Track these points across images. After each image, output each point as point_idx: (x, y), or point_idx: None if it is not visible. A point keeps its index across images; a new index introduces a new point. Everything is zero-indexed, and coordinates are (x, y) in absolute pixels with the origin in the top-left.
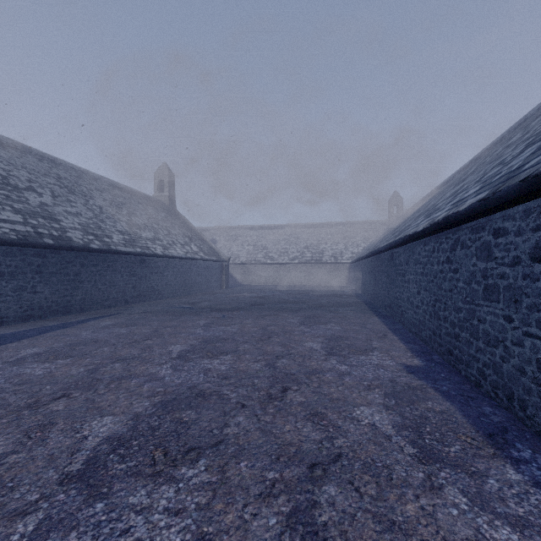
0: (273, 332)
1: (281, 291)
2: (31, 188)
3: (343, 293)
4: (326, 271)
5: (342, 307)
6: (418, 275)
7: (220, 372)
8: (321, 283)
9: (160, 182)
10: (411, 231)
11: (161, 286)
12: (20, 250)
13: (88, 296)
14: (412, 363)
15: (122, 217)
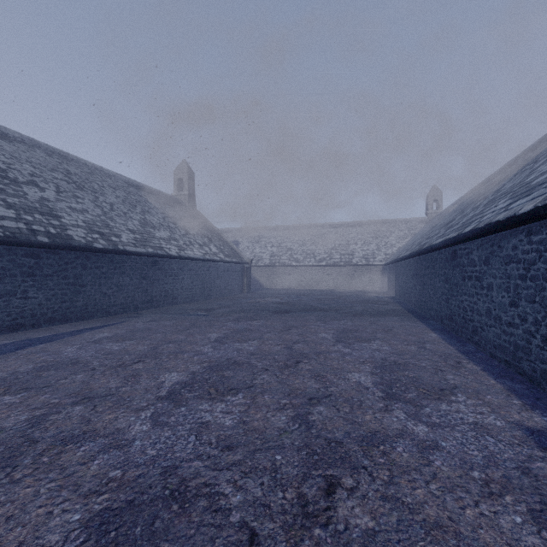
0: (302, 353)
1: (307, 295)
2: (33, 182)
3: (379, 299)
4: (357, 274)
5: (383, 317)
6: (513, 278)
7: (222, 432)
8: (351, 287)
9: (179, 180)
10: (497, 216)
11: (175, 291)
12: (8, 249)
13: (91, 301)
14: (534, 422)
15: (135, 215)
